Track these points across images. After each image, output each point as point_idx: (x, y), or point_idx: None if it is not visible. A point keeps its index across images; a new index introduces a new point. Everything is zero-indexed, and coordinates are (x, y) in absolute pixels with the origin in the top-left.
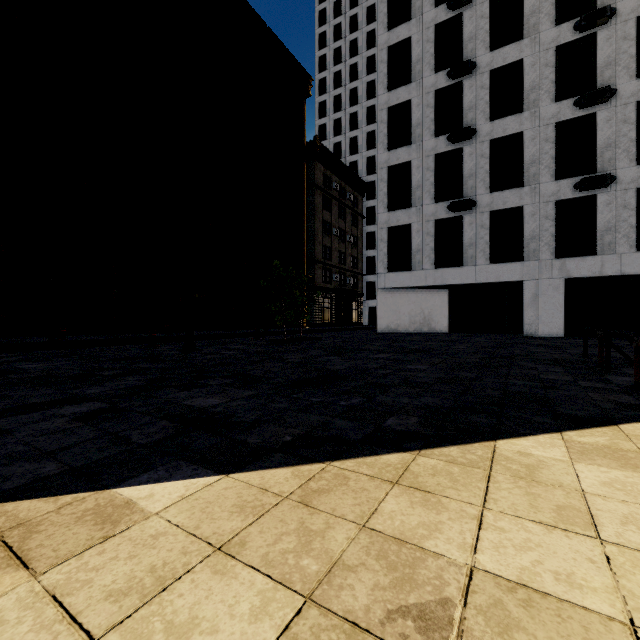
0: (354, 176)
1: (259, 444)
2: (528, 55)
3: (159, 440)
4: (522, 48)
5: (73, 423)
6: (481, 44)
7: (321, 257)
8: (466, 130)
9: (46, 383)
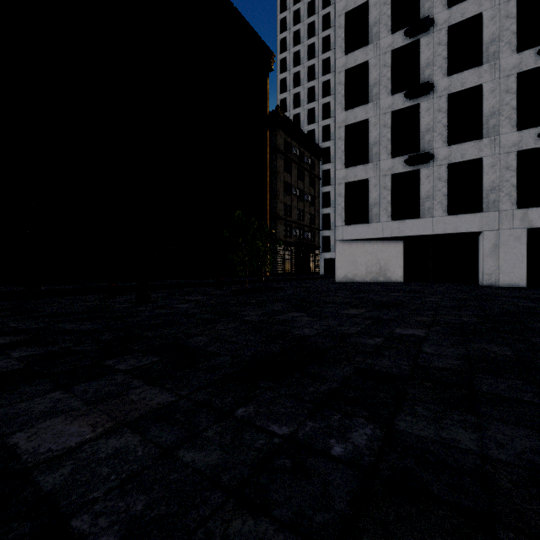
0: (311, 142)
1: None
2: (487, 8)
3: None
4: (481, 2)
5: None
6: (438, 2)
7: (282, 214)
8: (424, 85)
9: None
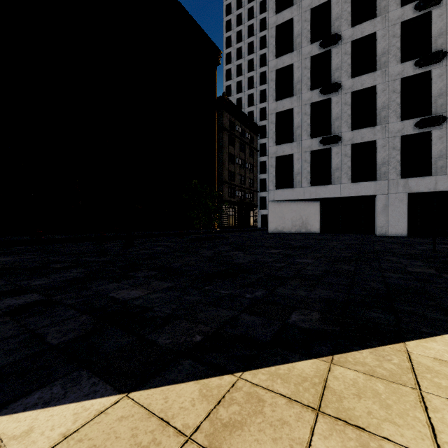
0: (251, 121)
1: (169, 346)
2: (380, 29)
3: (72, 340)
4: (375, 24)
5: (1, 317)
6: (345, 22)
7: (227, 179)
8: (334, 85)
9: (4, 275)
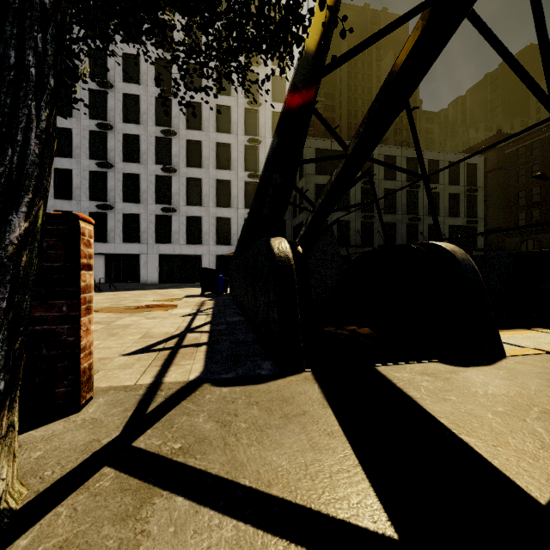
0: None
1: None
2: (143, 134)
3: None
4: (140, 129)
5: None
6: (118, 116)
7: None
8: (107, 164)
9: None
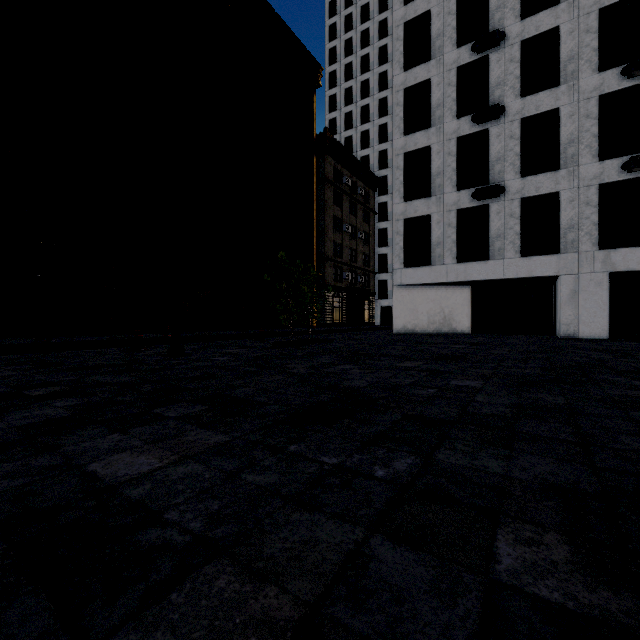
0: (366, 170)
1: None
2: (565, 21)
3: None
4: (558, 14)
5: None
6: (510, 12)
7: (331, 254)
8: (494, 108)
9: None
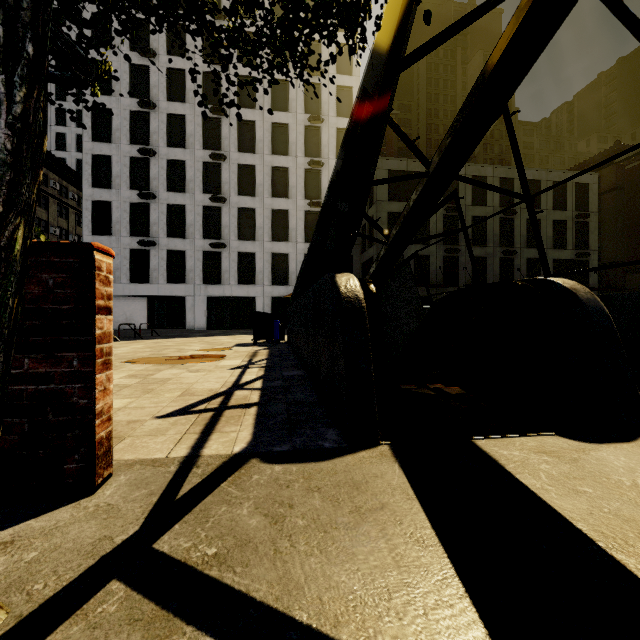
0: (79, 177)
1: None
2: (189, 160)
3: None
4: (186, 154)
5: None
6: (162, 139)
7: None
8: (149, 194)
9: None
